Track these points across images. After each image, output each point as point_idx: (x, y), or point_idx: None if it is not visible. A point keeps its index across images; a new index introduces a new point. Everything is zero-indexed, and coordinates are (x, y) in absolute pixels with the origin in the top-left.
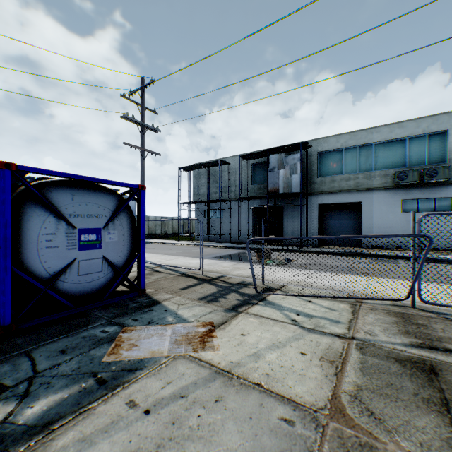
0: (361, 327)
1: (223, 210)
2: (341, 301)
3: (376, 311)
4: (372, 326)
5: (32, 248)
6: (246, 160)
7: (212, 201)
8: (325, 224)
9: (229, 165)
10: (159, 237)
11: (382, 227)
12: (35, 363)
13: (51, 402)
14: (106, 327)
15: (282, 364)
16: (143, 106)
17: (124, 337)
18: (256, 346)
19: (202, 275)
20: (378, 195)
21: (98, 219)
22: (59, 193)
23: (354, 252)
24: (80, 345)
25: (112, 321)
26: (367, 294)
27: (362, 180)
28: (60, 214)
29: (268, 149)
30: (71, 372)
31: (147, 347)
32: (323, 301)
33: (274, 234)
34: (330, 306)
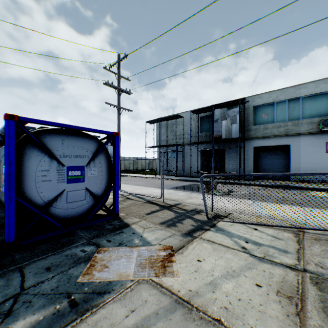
0: (310, 258)
1: (178, 152)
2: (284, 230)
3: (320, 242)
4: (321, 258)
5: (31, 181)
6: (196, 114)
7: (170, 145)
8: (259, 162)
9: (182, 118)
10: (132, 172)
11: (308, 165)
12: (24, 279)
13: (27, 325)
14: (86, 246)
15: (240, 297)
16: (119, 75)
17: (98, 258)
18: (211, 273)
19: (163, 203)
20: (305, 139)
21: (82, 158)
22: (52, 138)
23: (284, 185)
24: (63, 263)
25: (91, 241)
26: (306, 223)
27: (291, 127)
28: (52, 155)
29: (213, 105)
30: (50, 291)
31: (116, 268)
32: (267, 229)
33: (217, 170)
34: (274, 235)
